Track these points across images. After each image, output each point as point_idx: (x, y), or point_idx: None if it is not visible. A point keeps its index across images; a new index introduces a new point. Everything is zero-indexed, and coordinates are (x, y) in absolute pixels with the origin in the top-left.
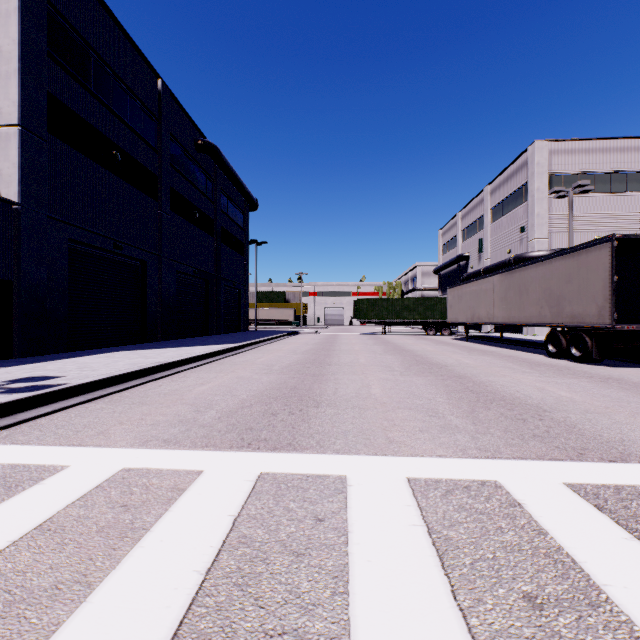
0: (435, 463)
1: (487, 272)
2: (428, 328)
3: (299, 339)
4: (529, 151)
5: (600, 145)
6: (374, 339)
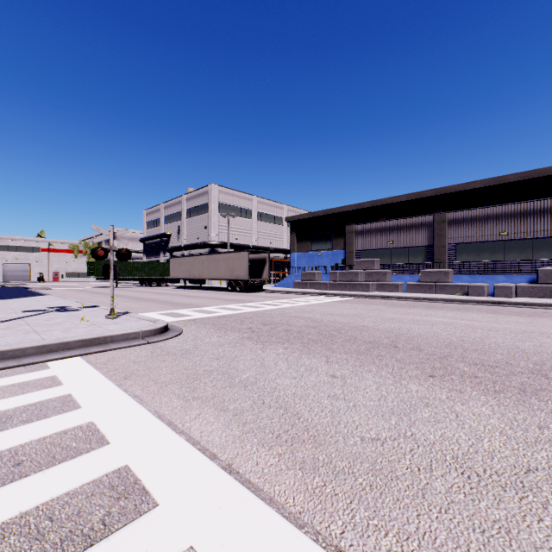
0: (234, 305)
1: (186, 248)
2: (152, 282)
3: (61, 292)
4: (210, 187)
5: (238, 194)
6: (124, 290)
